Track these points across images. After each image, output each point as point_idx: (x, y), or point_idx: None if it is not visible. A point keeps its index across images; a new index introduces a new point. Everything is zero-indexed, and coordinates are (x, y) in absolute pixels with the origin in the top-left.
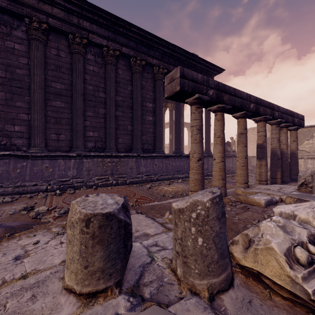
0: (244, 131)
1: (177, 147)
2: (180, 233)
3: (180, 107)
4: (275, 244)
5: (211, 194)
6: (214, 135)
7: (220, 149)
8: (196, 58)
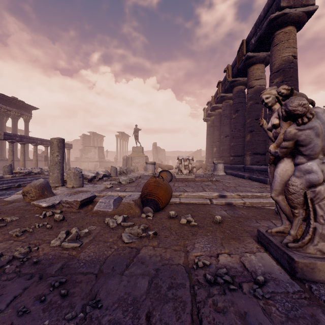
0: (36, 150)
1: (0, 154)
2: (4, 169)
3: (3, 129)
4: (17, 168)
5: (9, 164)
6: (20, 152)
7: (23, 157)
8: (16, 100)
